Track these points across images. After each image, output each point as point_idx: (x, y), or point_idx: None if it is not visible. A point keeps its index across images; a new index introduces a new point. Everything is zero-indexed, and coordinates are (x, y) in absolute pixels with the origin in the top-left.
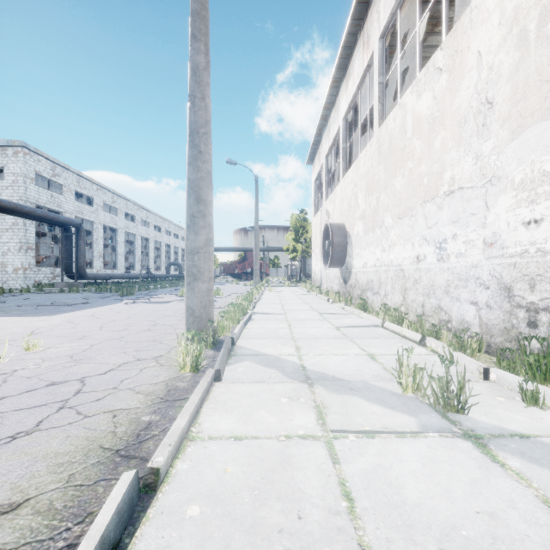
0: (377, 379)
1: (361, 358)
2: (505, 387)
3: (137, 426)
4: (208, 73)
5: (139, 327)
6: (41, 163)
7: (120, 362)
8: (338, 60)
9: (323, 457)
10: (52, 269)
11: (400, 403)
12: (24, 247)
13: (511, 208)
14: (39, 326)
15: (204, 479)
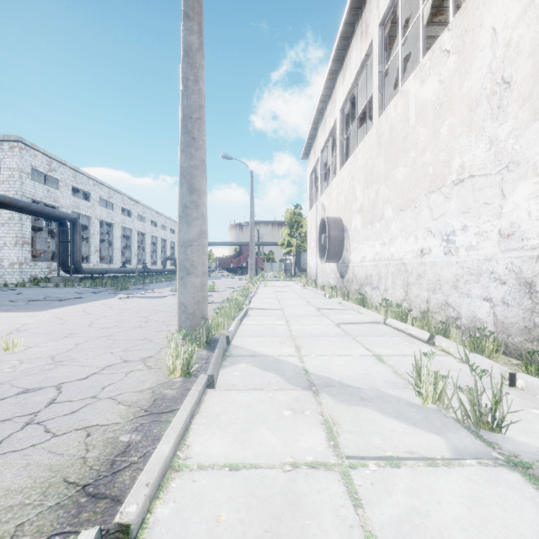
0: (389, 385)
1: (367, 360)
2: (537, 395)
3: (113, 450)
4: (202, 55)
5: (130, 324)
6: (37, 158)
7: (105, 364)
8: (334, 51)
9: (340, 497)
10: (49, 263)
11: (422, 417)
12: (20, 242)
13: (533, 195)
14: (26, 323)
15: (190, 534)
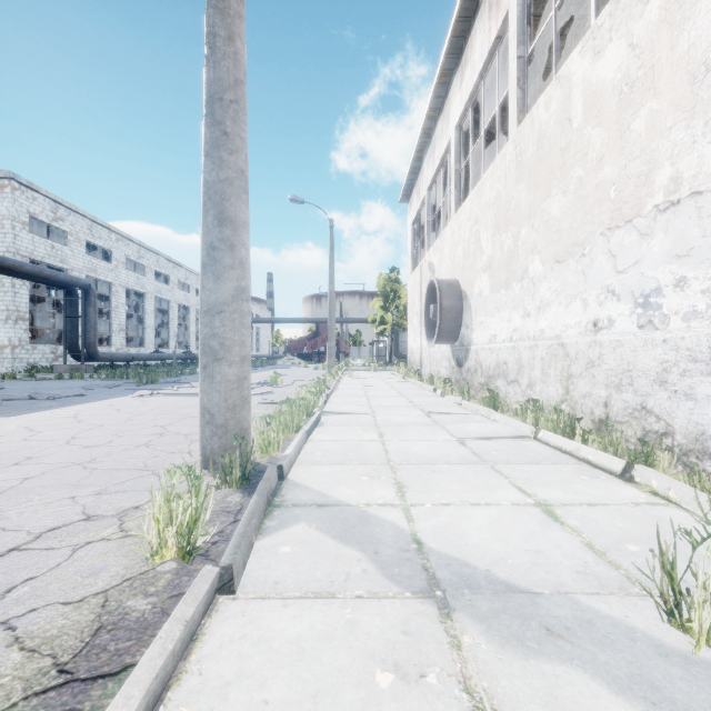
0: (592, 585)
1: (528, 515)
2: None
3: None
4: None
5: (133, 439)
6: (37, 202)
7: (47, 525)
8: (449, 40)
9: None
10: (53, 347)
11: (710, 702)
12: (12, 317)
13: None
14: None
15: None
